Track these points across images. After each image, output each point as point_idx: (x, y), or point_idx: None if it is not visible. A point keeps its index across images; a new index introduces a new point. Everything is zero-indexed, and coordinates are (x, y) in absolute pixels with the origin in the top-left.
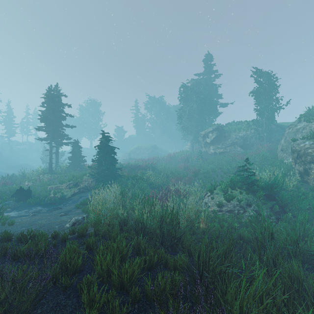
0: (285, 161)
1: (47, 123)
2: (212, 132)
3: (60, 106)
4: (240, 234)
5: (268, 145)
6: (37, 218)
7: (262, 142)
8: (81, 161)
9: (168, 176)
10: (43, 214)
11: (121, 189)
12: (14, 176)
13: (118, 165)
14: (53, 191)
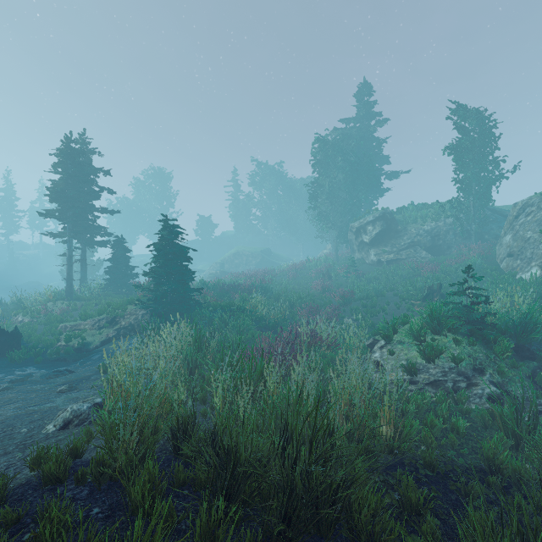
0: (520, 275)
1: (62, 204)
2: (373, 223)
3: (88, 173)
4: (487, 457)
5: (481, 247)
6: (5, 398)
7: (467, 240)
8: (129, 277)
9: (292, 305)
10: (27, 387)
11: (195, 332)
12: (4, 305)
13: (198, 284)
14: (65, 335)
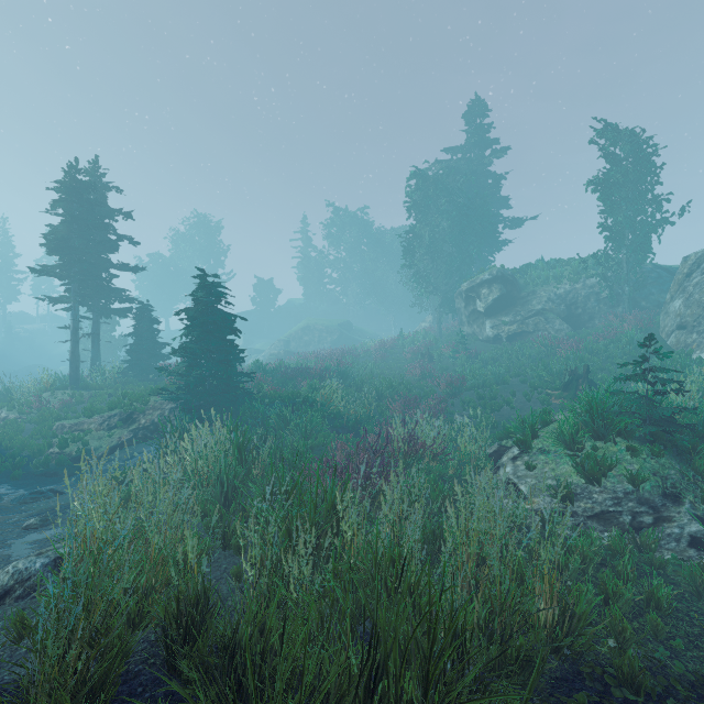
0: (697, 354)
1: (65, 257)
2: (489, 285)
3: (101, 215)
4: None
5: (638, 316)
6: None
7: (618, 308)
8: (158, 357)
9: (380, 396)
10: None
11: (236, 436)
12: None
13: (252, 367)
14: (59, 438)
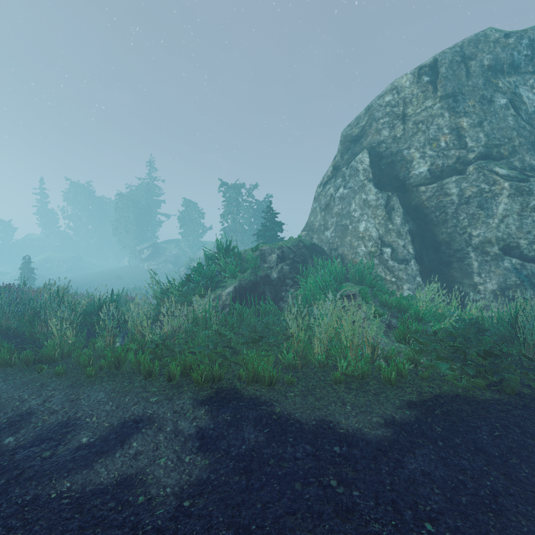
0: None
1: None
2: (147, 248)
3: None
4: None
5: None
6: None
7: None
8: None
9: None
10: None
11: None
12: None
13: None
14: None
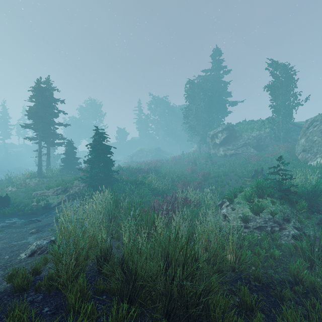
0: (310, 162)
1: (35, 120)
2: (221, 132)
3: (51, 101)
4: (293, 274)
5: (286, 146)
6: None
7: (278, 142)
8: (76, 164)
9: (173, 181)
10: (12, 230)
11: (114, 197)
12: (0, 181)
13: (117, 168)
14: (36, 198)
